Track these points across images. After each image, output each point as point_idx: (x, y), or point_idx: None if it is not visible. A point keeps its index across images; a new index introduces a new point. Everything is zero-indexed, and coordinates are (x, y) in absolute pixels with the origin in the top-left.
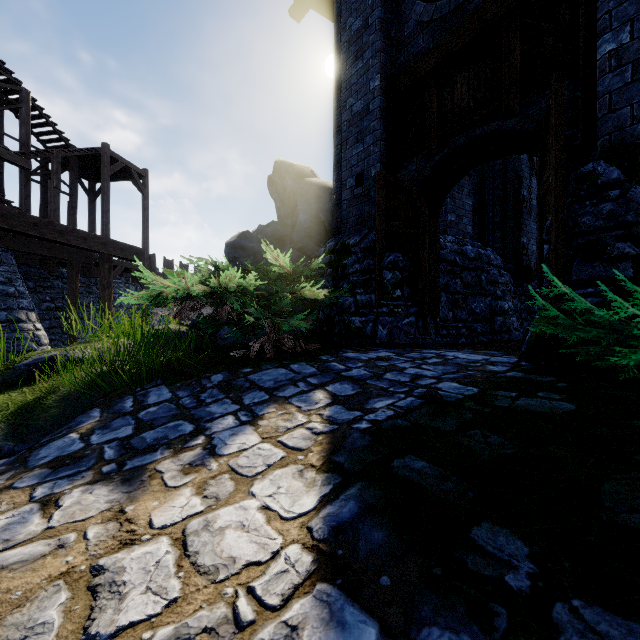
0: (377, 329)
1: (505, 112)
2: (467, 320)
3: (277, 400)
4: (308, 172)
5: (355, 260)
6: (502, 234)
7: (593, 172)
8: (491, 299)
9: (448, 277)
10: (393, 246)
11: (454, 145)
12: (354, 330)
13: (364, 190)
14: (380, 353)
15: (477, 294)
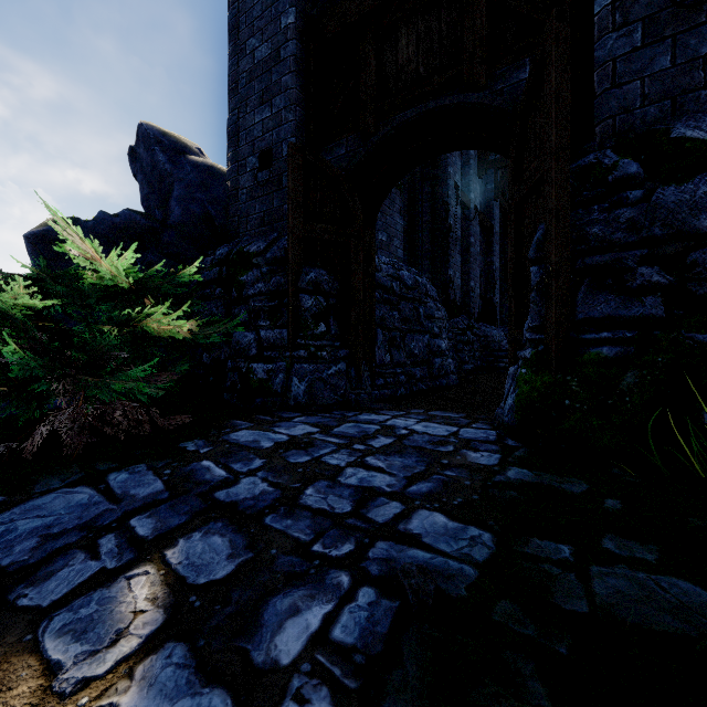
0: (291, 383)
1: (467, 83)
2: (405, 364)
3: (0, 634)
4: (193, 150)
5: (258, 276)
6: (431, 264)
7: (598, 165)
8: (429, 337)
9: (385, 308)
10: (315, 259)
11: (399, 122)
12: (255, 384)
13: (272, 175)
14: (295, 428)
15: (415, 331)
